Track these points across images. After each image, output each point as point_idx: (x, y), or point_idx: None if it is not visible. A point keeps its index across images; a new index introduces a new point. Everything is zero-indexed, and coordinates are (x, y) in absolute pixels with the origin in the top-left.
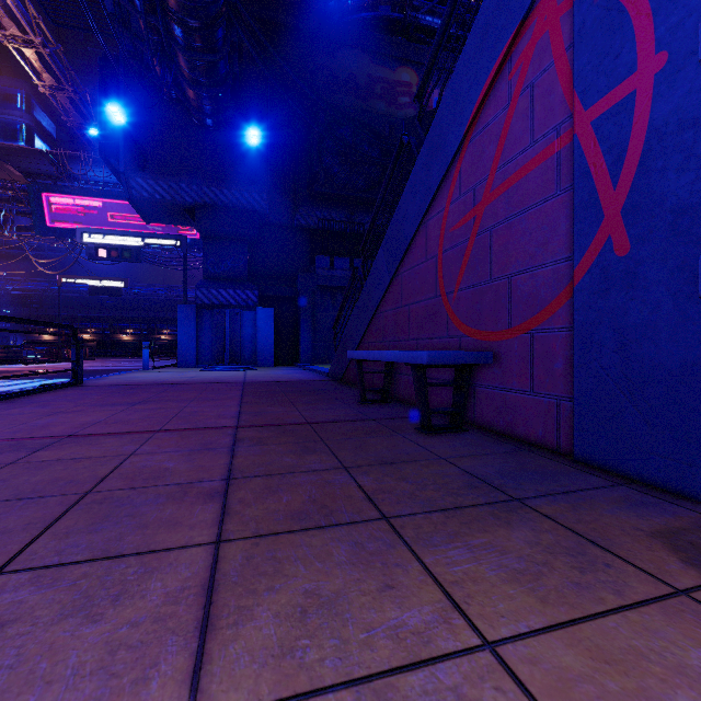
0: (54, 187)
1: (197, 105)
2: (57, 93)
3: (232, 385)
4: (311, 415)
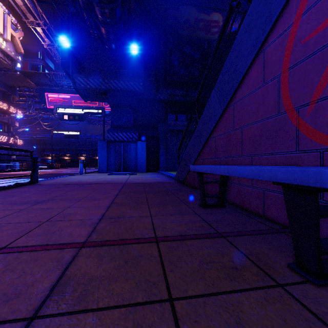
0: (49, 90)
1: (106, 37)
2: (51, 47)
3: (117, 185)
4: (161, 224)
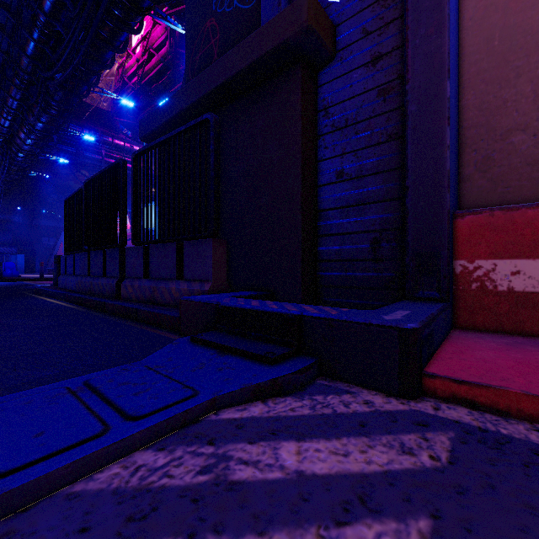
0: None
1: None
2: None
3: None
4: None
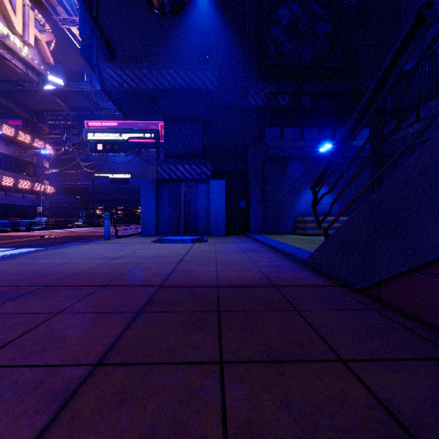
0: (90, 116)
1: None
2: None
3: (120, 304)
4: None
